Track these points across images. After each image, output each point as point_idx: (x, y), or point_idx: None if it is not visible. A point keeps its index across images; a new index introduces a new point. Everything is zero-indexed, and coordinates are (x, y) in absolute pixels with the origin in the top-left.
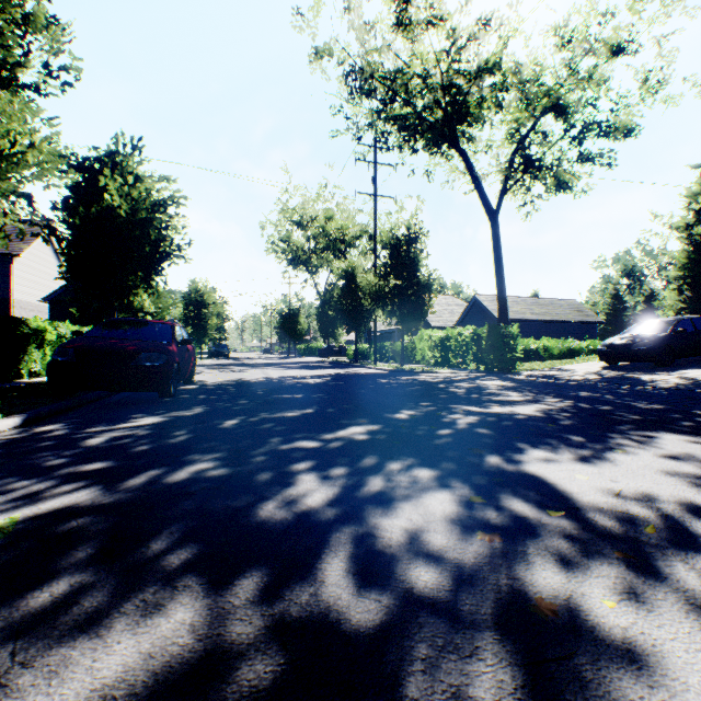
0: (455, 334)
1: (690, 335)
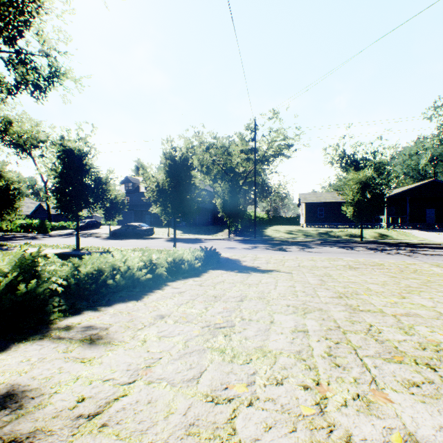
0: (30, 222)
1: (90, 224)
